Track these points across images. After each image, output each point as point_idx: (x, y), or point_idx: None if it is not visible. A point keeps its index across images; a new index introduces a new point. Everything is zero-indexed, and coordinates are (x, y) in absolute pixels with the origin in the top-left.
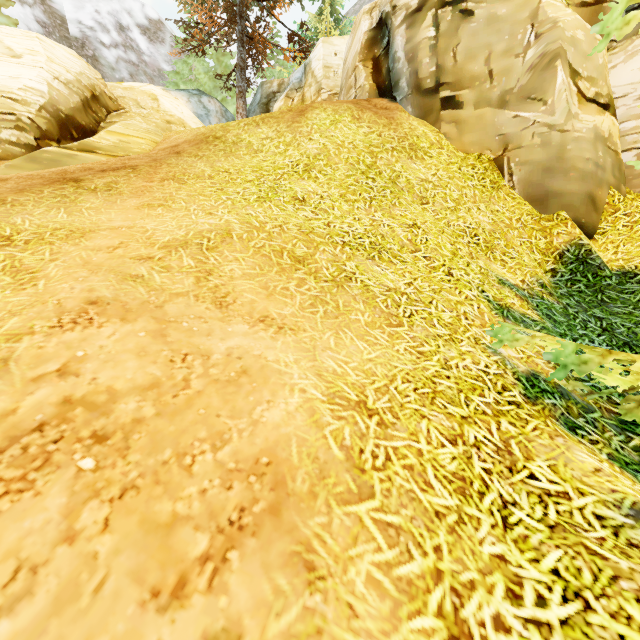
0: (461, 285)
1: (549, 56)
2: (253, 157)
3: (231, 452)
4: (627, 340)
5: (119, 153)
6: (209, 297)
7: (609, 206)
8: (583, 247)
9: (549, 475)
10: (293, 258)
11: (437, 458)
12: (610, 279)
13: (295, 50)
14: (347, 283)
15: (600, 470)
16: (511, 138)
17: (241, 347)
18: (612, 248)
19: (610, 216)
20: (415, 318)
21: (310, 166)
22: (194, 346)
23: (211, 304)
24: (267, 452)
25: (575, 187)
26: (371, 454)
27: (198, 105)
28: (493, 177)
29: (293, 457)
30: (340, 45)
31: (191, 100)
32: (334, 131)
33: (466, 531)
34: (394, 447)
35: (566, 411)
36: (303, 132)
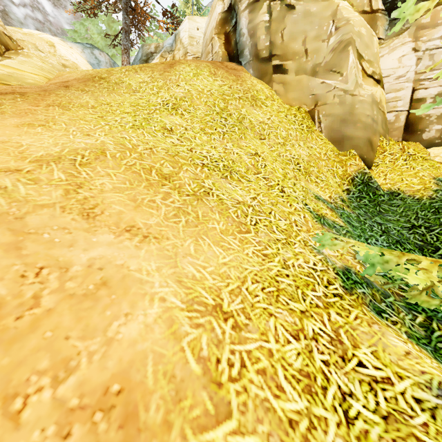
0: (291, 199)
1: (344, 43)
2: (131, 95)
3: (76, 384)
4: (398, 239)
5: (12, 82)
6: (76, 208)
7: (380, 148)
8: (366, 174)
9: (373, 361)
10: (160, 175)
11: (285, 356)
12: (383, 196)
13: (168, 23)
14: (205, 197)
15: (409, 353)
16: (320, 97)
17: (104, 257)
18: (383, 176)
19: (381, 154)
20: (259, 226)
21: (177, 105)
22: (52, 258)
23: (78, 215)
24: (119, 377)
25: (360, 134)
26: (227, 363)
27: (91, 56)
28: (308, 123)
29: (148, 379)
30: (201, 23)
31: (85, 51)
32: (196, 81)
33: (317, 438)
34: (248, 351)
35: (372, 298)
36: (172, 79)
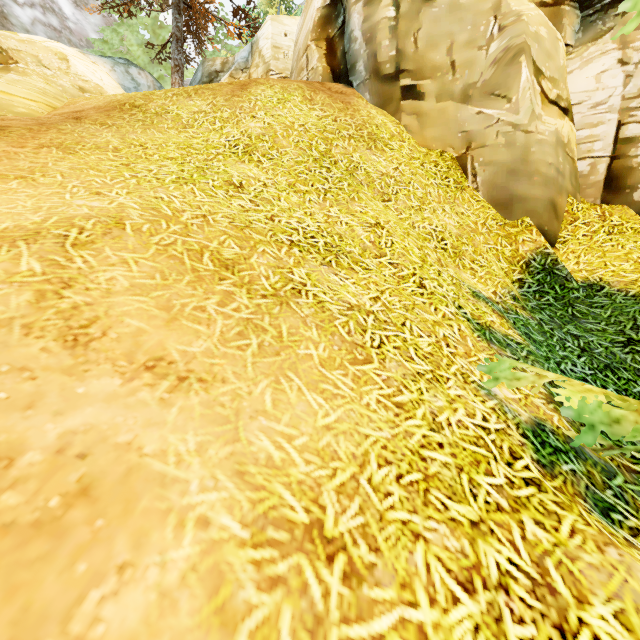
0: (436, 300)
1: (513, 51)
2: (180, 132)
3: None
4: (607, 362)
5: None
6: (54, 327)
7: (568, 214)
8: (549, 256)
9: (622, 638)
10: (218, 262)
11: None
12: (578, 291)
13: (241, 26)
14: (294, 299)
15: None
16: (474, 136)
17: (93, 428)
18: (573, 258)
19: (570, 225)
20: (387, 348)
21: (252, 147)
22: None
23: (55, 341)
24: None
25: (539, 192)
26: None
27: (125, 76)
28: (457, 177)
29: None
30: (291, 25)
31: (116, 69)
32: (282, 110)
33: None
34: (377, 638)
35: (589, 481)
36: (244, 108)
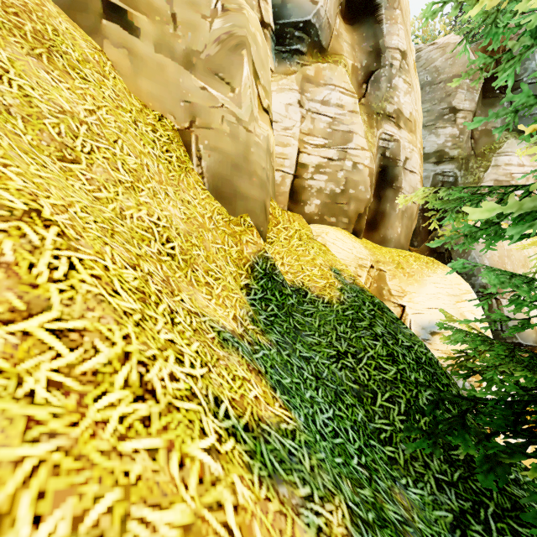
0: (181, 427)
1: (236, 39)
2: None
3: None
4: (335, 387)
5: None
6: None
7: (273, 217)
8: (269, 260)
9: None
10: None
11: None
12: (292, 298)
13: None
14: None
15: None
16: (199, 112)
17: None
18: (279, 259)
19: (275, 227)
20: None
21: None
22: None
23: None
24: None
25: (257, 193)
26: None
27: None
28: (180, 153)
29: None
30: None
31: None
32: None
33: None
34: None
35: None
36: None
